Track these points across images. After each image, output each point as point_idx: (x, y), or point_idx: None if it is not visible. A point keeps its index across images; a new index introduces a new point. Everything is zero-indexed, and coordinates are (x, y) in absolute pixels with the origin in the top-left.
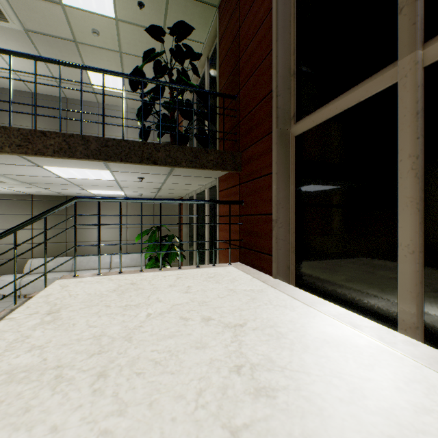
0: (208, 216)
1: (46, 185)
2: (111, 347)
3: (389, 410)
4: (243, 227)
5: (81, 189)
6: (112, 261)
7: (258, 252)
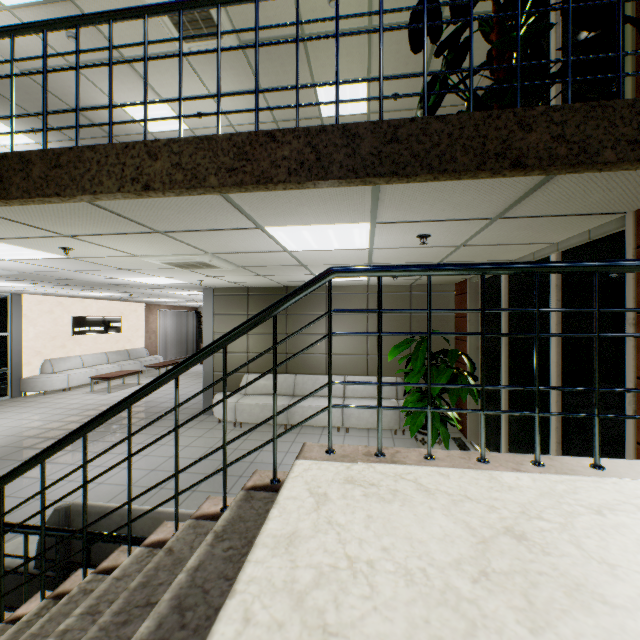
0: (558, 314)
1: (264, 269)
2: None
3: None
4: None
5: (308, 273)
6: (346, 387)
7: None
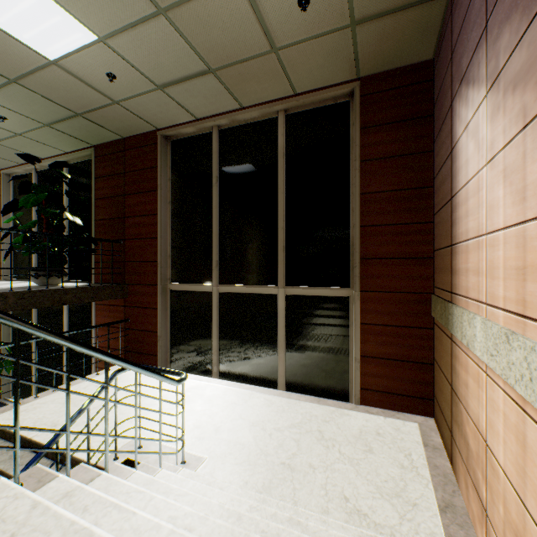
0: (68, 319)
1: None
2: (121, 417)
3: (209, 396)
4: (130, 337)
5: None
6: None
7: (145, 354)
